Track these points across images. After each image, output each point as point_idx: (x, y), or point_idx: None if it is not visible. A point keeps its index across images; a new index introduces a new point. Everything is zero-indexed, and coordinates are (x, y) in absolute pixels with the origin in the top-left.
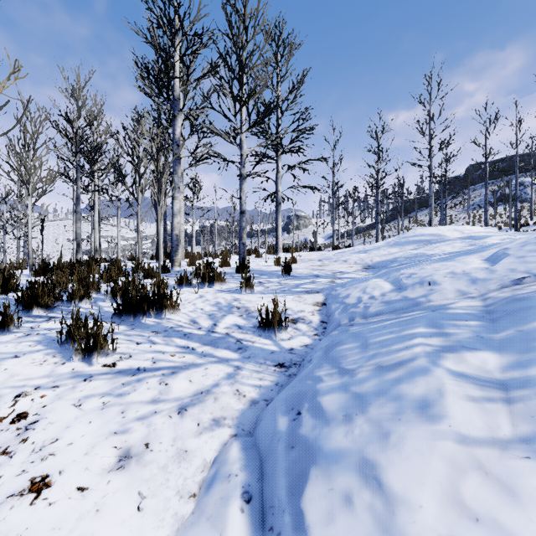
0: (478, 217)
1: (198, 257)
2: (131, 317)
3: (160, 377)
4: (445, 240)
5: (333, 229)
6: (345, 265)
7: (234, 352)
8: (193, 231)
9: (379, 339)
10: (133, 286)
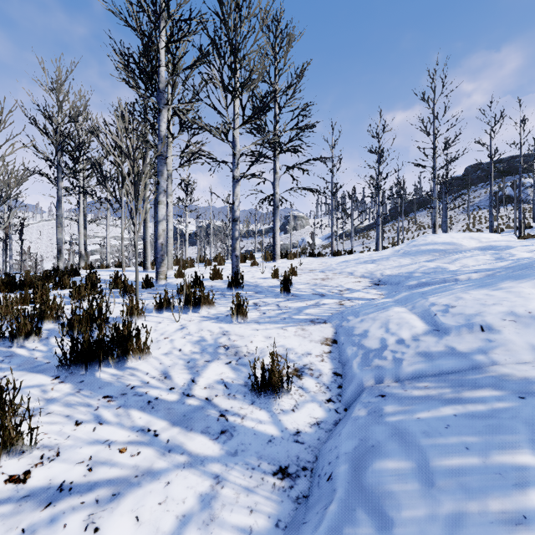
0: (478, 218)
1: (189, 265)
2: (82, 368)
3: (90, 508)
4: (462, 250)
5: (332, 232)
6: (351, 278)
7: (215, 440)
8: (186, 234)
9: (451, 464)
10: (99, 315)
